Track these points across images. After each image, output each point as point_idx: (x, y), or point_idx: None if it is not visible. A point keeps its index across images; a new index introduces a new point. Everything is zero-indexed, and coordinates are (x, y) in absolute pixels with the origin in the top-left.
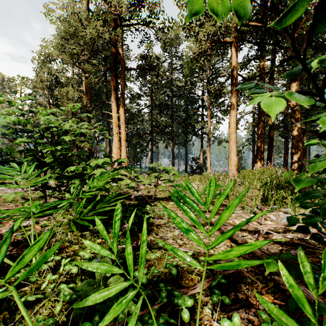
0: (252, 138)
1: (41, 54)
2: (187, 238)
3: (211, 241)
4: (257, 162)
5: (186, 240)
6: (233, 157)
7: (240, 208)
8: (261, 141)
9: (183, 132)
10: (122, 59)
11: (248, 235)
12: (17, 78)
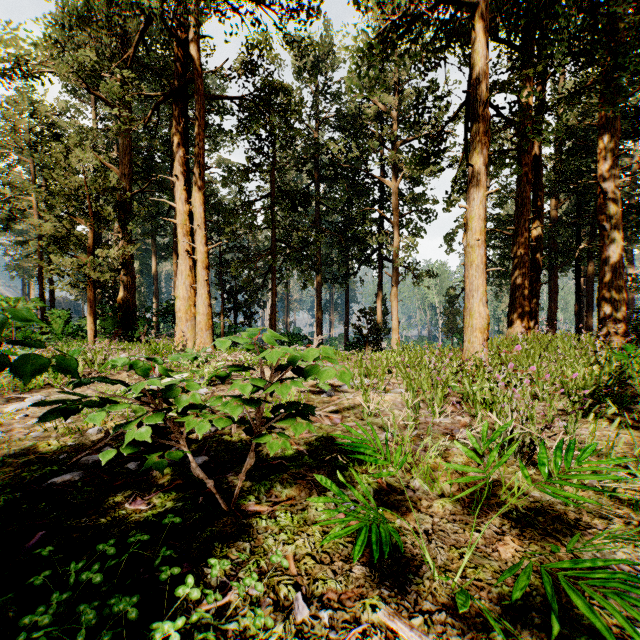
0: None
1: None
2: None
3: None
4: (515, 319)
5: None
6: (476, 308)
7: None
8: (523, 272)
9: (340, 255)
10: (198, 72)
11: None
12: None
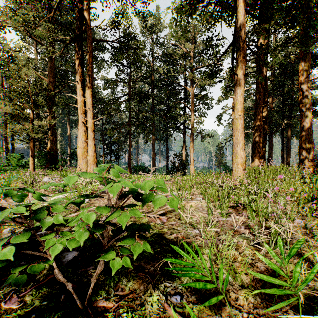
0: None
1: None
2: None
3: None
4: (255, 158)
5: None
6: (239, 152)
7: None
8: (259, 134)
9: (164, 126)
10: (89, 26)
11: None
12: None
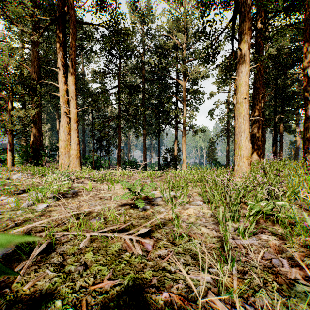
0: (226, 129)
1: None
2: None
3: None
4: (253, 152)
5: None
6: (243, 143)
7: None
8: (258, 126)
9: (155, 120)
10: (71, 6)
11: None
12: None
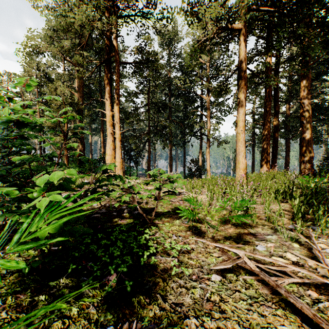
0: (252, 140)
1: (26, 45)
2: (219, 311)
3: (266, 322)
4: (263, 164)
5: (219, 315)
6: (241, 160)
7: (271, 229)
8: (267, 143)
9: (181, 132)
10: (116, 52)
11: (320, 297)
12: (4, 74)
